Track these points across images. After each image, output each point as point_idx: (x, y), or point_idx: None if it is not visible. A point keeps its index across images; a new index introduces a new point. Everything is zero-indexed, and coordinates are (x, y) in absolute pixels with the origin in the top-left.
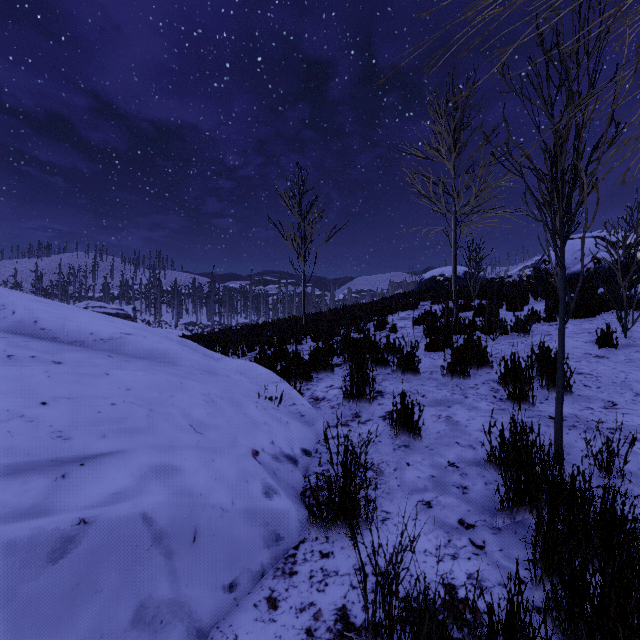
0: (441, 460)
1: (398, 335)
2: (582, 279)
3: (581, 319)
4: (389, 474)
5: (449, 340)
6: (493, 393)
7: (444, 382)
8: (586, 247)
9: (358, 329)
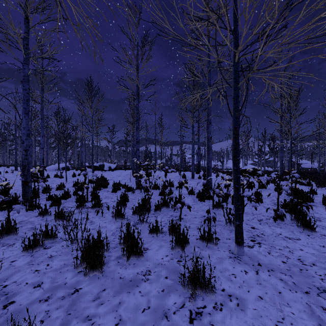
0: None
1: None
2: None
3: None
4: None
5: None
6: None
7: None
8: None
9: None
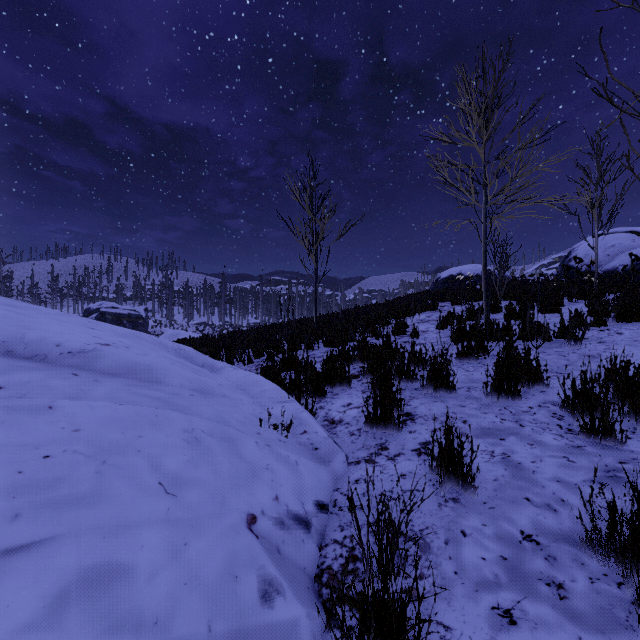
0: (510, 528)
1: (421, 340)
2: (617, 277)
3: (635, 323)
4: (439, 550)
5: (484, 348)
6: (556, 421)
7: (488, 403)
8: (620, 243)
9: (375, 333)
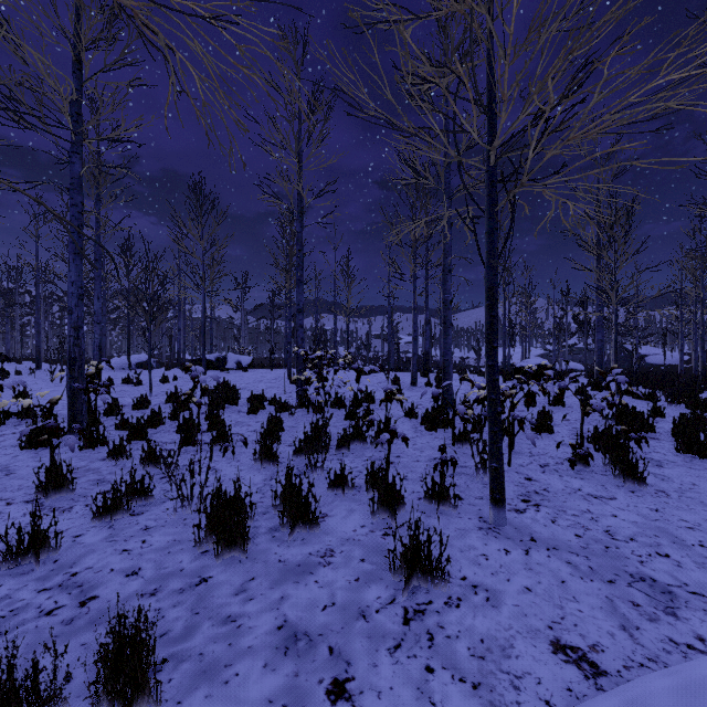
0: None
1: None
2: None
3: None
4: None
5: None
6: None
7: None
8: None
9: None
